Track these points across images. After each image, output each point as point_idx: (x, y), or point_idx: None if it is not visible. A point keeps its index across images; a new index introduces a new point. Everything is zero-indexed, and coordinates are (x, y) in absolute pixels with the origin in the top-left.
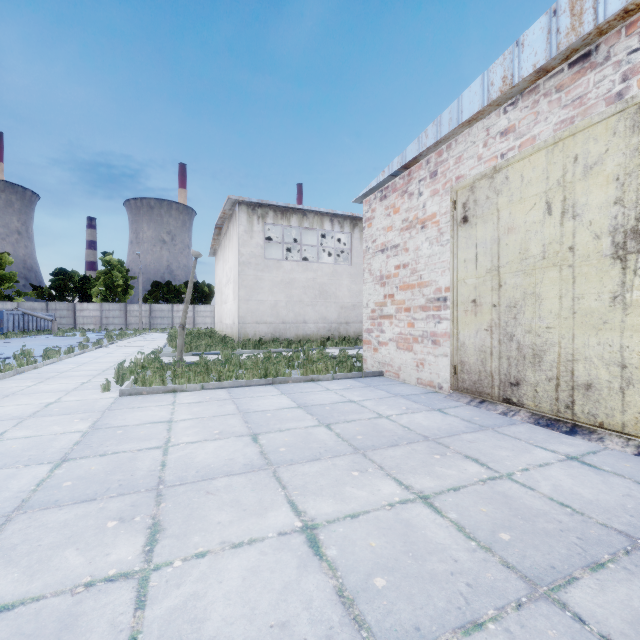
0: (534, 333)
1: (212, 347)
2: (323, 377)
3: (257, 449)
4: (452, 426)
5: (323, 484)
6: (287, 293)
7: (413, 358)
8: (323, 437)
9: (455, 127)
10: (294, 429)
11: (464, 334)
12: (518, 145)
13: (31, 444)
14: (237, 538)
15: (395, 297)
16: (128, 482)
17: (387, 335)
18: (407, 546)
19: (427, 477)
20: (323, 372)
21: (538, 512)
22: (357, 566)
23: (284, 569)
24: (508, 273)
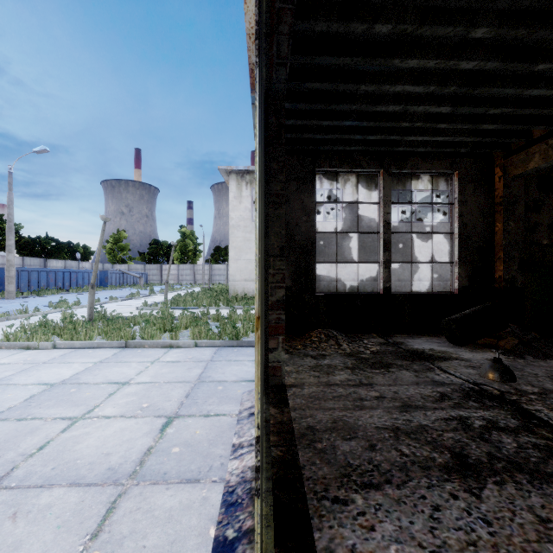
0: None
1: (189, 302)
2: (184, 343)
3: None
4: (97, 461)
5: None
6: None
7: None
8: None
9: None
10: None
11: None
12: None
13: None
14: None
15: None
16: None
17: None
18: None
19: None
20: (195, 337)
21: None
22: None
23: None
24: None
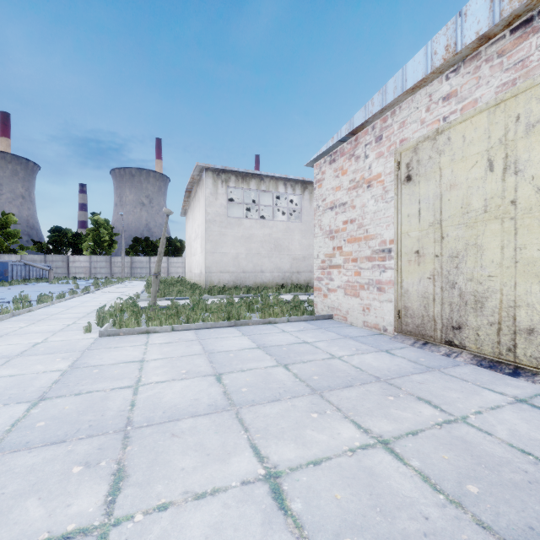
0: (476, 281)
1: (182, 293)
2: (279, 320)
3: (221, 389)
4: (401, 367)
5: (284, 426)
6: (247, 246)
7: (360, 303)
8: (282, 377)
9: (400, 94)
10: (255, 369)
11: (408, 282)
12: (460, 108)
13: (14, 383)
14: (200, 487)
15: (343, 249)
16: (98, 423)
17: (336, 283)
18: (373, 499)
19: (384, 420)
20: (279, 315)
21: (501, 460)
22: (324, 523)
23: (248, 526)
24: (450, 226)
